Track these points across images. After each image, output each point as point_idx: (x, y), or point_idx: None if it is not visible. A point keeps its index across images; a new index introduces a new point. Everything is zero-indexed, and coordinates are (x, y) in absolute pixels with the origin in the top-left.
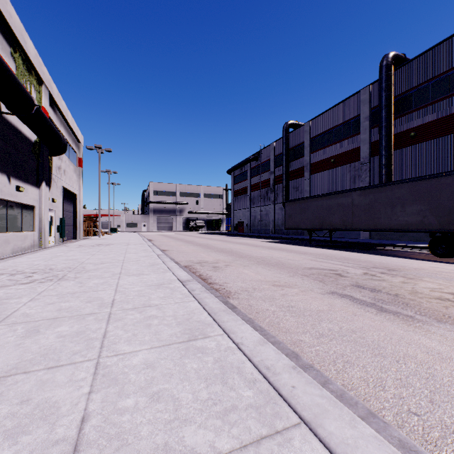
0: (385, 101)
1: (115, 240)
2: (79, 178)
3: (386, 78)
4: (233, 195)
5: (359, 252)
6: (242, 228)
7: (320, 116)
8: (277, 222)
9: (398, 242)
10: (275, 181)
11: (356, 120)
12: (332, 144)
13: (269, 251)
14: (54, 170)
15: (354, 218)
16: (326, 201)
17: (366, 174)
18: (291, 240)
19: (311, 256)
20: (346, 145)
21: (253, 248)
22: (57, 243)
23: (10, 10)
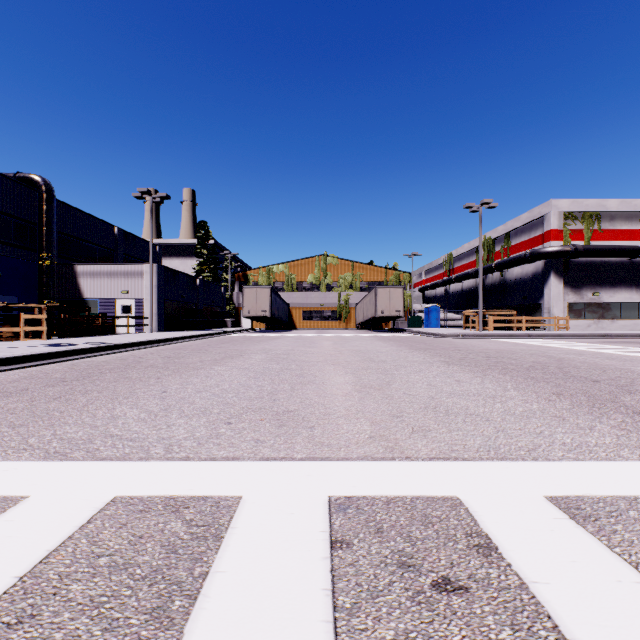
0: None
1: None
2: None
3: None
4: None
5: None
6: None
7: None
8: None
9: None
10: None
11: None
12: None
13: None
14: None
15: None
16: None
17: None
18: None
19: None
20: None
21: None
22: None
23: (634, 203)
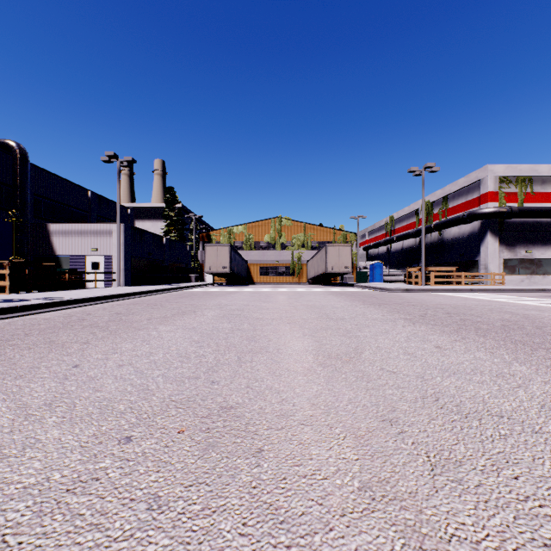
0: None
1: None
2: None
3: None
4: None
5: None
6: None
7: None
8: None
9: None
10: None
11: None
12: None
13: None
14: None
15: None
16: None
17: None
18: None
19: None
20: None
21: None
22: None
23: None
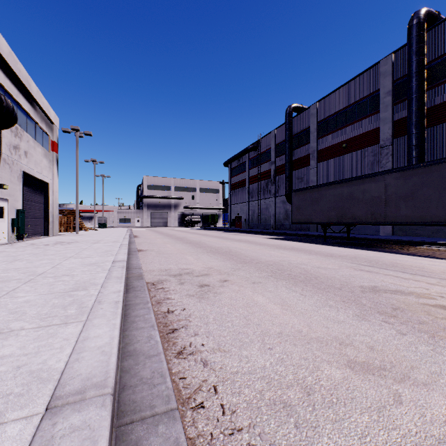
0: (416, 67)
1: (90, 236)
2: (52, 164)
3: (417, 39)
4: (230, 188)
5: (405, 254)
6: (240, 224)
7: (329, 96)
8: (278, 216)
9: (435, 239)
10: (276, 171)
11: (374, 96)
12: (343, 126)
13: (280, 252)
14: (5, 148)
15: (388, 209)
16: (347, 188)
17: (387, 159)
18: (297, 236)
19: (345, 261)
20: (361, 127)
21: (257, 247)
22: (11, 241)
23: None
